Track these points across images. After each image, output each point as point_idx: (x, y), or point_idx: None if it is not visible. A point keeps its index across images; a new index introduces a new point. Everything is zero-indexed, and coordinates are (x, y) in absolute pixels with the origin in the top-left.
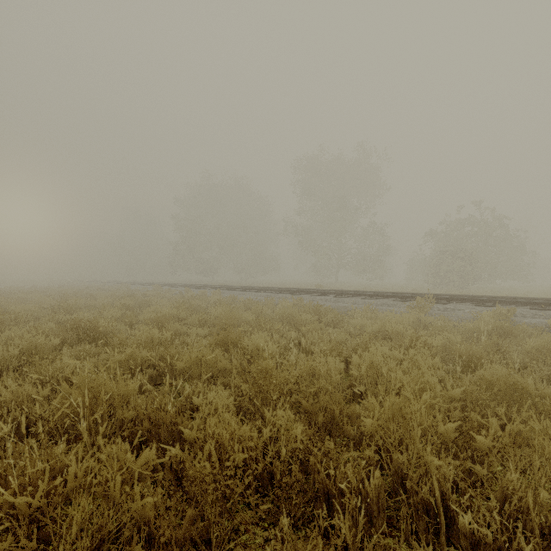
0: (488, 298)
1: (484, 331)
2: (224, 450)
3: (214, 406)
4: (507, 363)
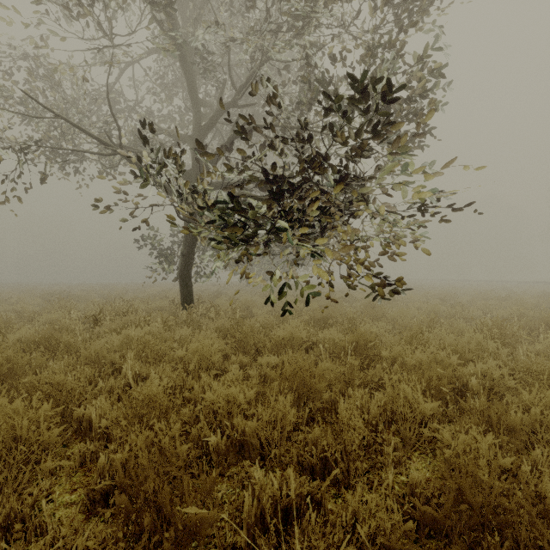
0: None
1: None
2: None
3: None
4: None
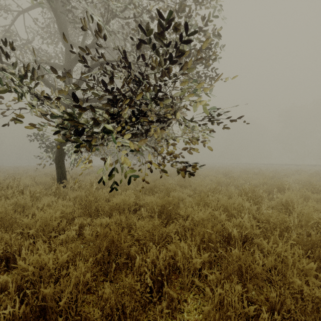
0: None
1: None
2: None
3: None
4: None
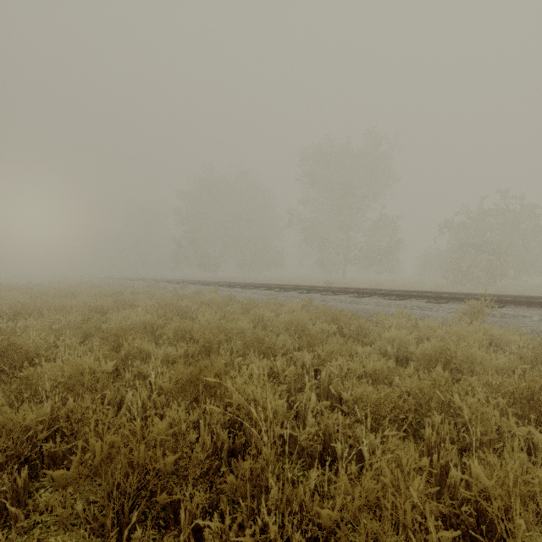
0: None
1: None
2: None
3: None
4: None
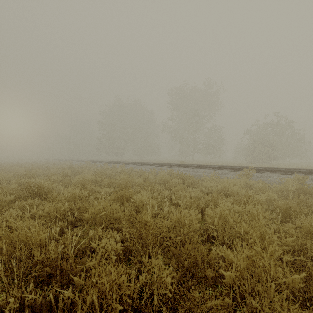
0: (287, 169)
1: (289, 191)
2: (106, 295)
3: (106, 250)
4: (310, 213)
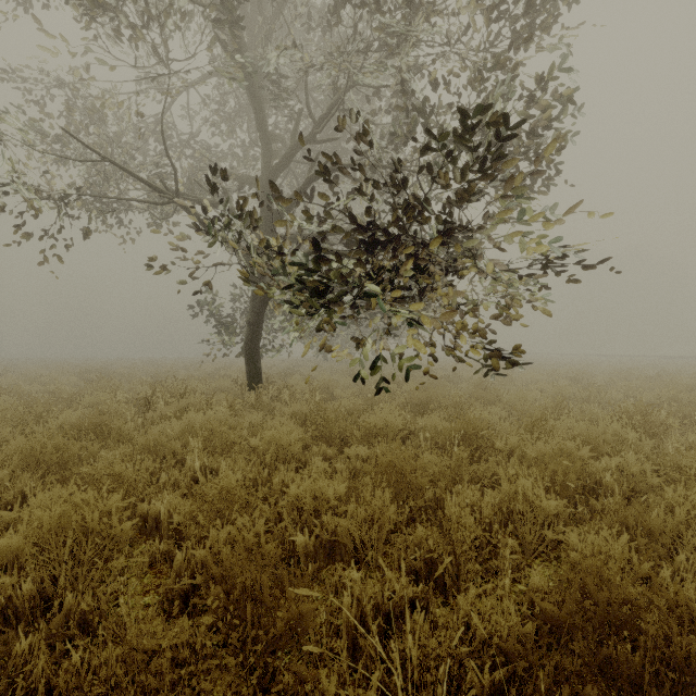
0: None
1: None
2: None
3: None
4: None
